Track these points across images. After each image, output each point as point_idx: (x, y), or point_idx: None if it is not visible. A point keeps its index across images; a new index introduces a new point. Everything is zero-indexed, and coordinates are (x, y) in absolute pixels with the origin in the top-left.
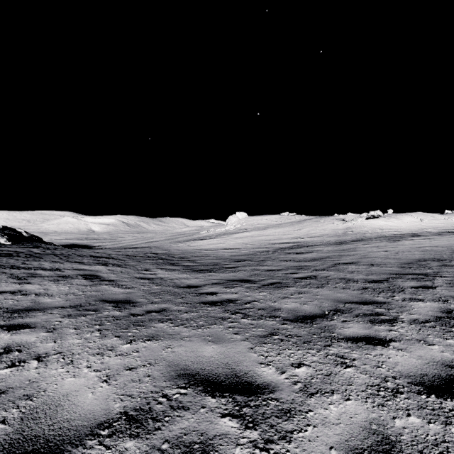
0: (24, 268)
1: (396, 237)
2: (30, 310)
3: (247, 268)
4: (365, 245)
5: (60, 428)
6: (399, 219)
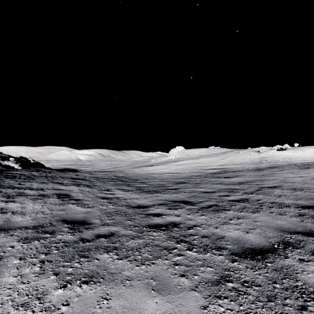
0: (17, 188)
1: (304, 165)
2: None
3: (187, 190)
4: (280, 171)
5: None
6: (304, 151)
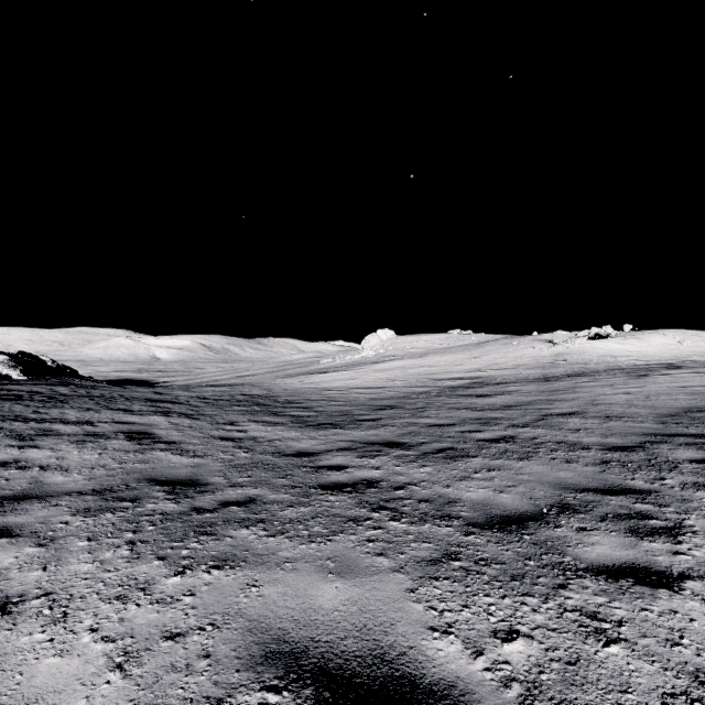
0: (34, 420)
1: (640, 369)
2: (23, 498)
3: (397, 421)
4: (590, 383)
5: None
6: (643, 340)
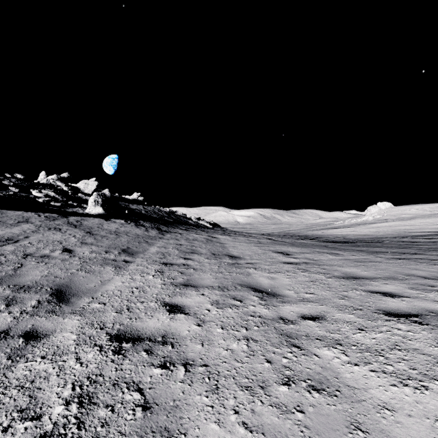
0: (239, 235)
1: None
2: (261, 243)
3: (364, 243)
4: None
5: (292, 252)
6: None
